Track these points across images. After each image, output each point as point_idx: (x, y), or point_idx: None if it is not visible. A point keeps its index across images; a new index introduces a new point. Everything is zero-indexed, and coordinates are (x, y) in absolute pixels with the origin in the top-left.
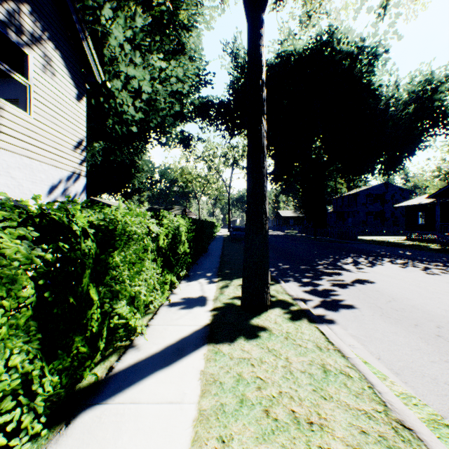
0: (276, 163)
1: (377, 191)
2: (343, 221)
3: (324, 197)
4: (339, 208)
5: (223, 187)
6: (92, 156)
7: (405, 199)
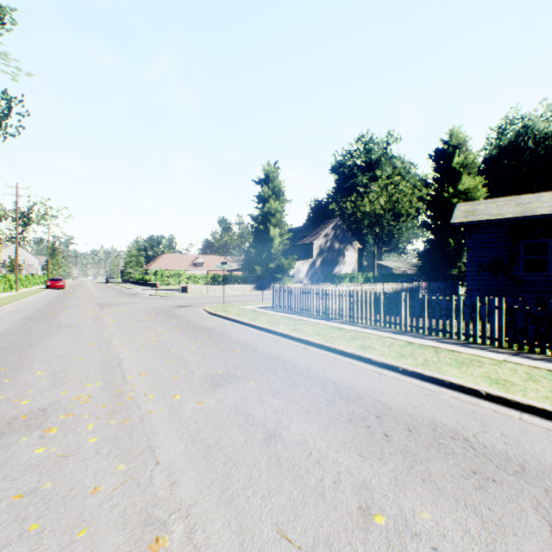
0: None
1: None
2: None
3: None
4: None
5: None
6: None
7: None
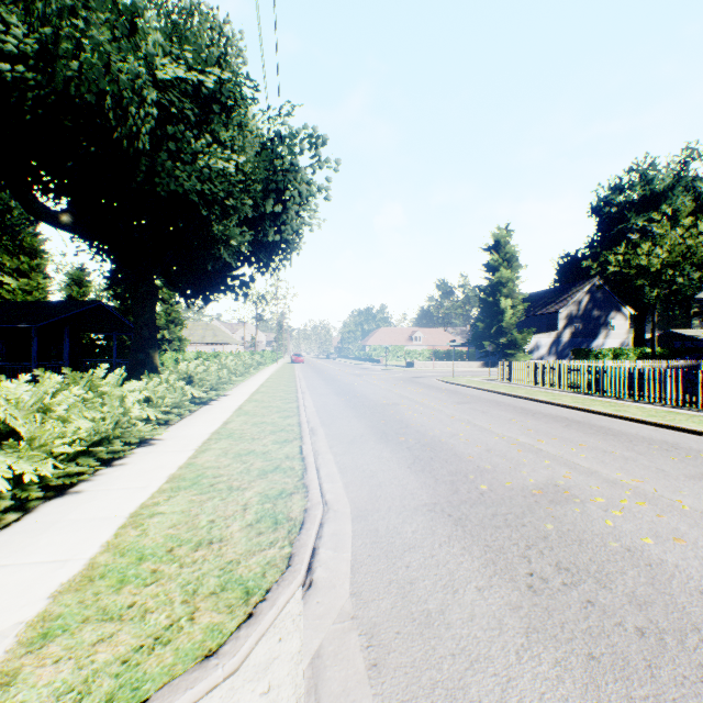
0: None
1: None
2: None
3: None
4: None
5: None
6: None
7: None
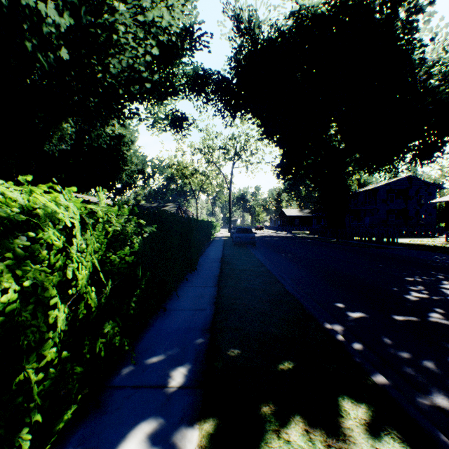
0: (283, 154)
1: (400, 186)
2: (358, 220)
3: (348, 190)
4: (354, 206)
5: (223, 183)
6: (73, 145)
7: (432, 195)
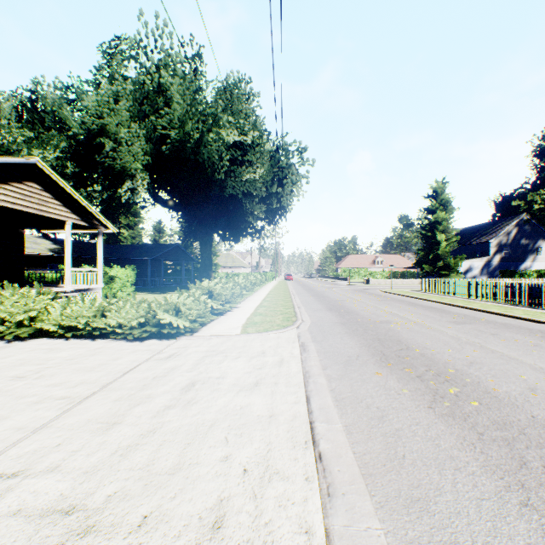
0: None
1: None
2: None
3: None
4: None
5: None
6: None
7: None
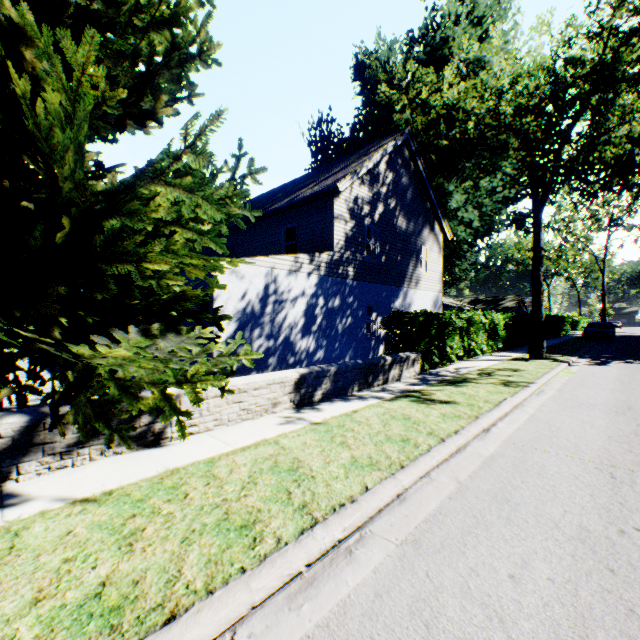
0: None
1: None
2: None
3: None
4: None
5: (592, 262)
6: None
7: None
